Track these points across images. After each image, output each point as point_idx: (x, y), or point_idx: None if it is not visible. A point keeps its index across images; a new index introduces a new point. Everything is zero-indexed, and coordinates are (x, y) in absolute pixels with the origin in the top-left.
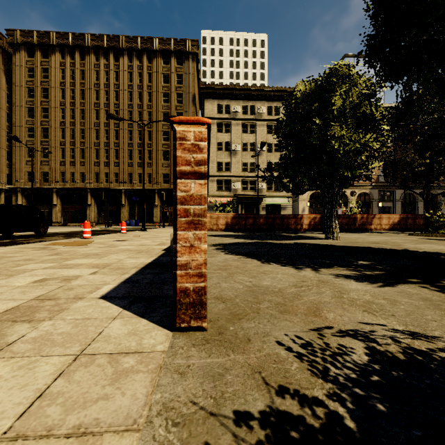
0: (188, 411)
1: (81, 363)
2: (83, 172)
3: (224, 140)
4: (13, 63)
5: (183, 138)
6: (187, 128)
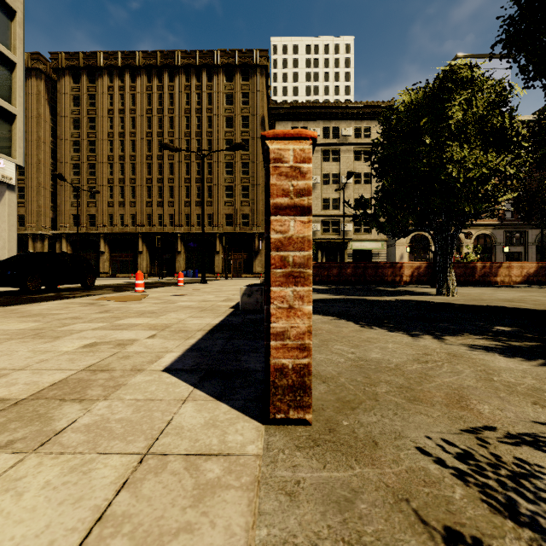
0: None
1: (149, 468)
2: (133, 213)
3: None
4: (57, 91)
5: (279, 158)
6: (284, 145)
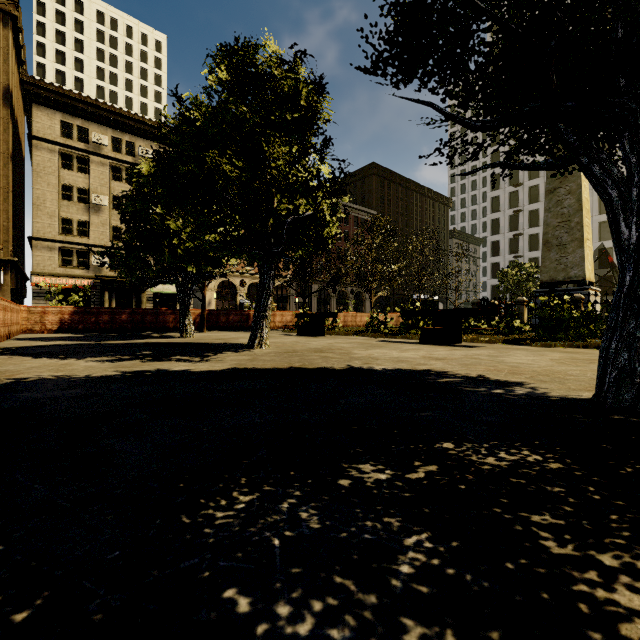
0: None
1: None
2: None
3: (77, 184)
4: None
5: None
6: None
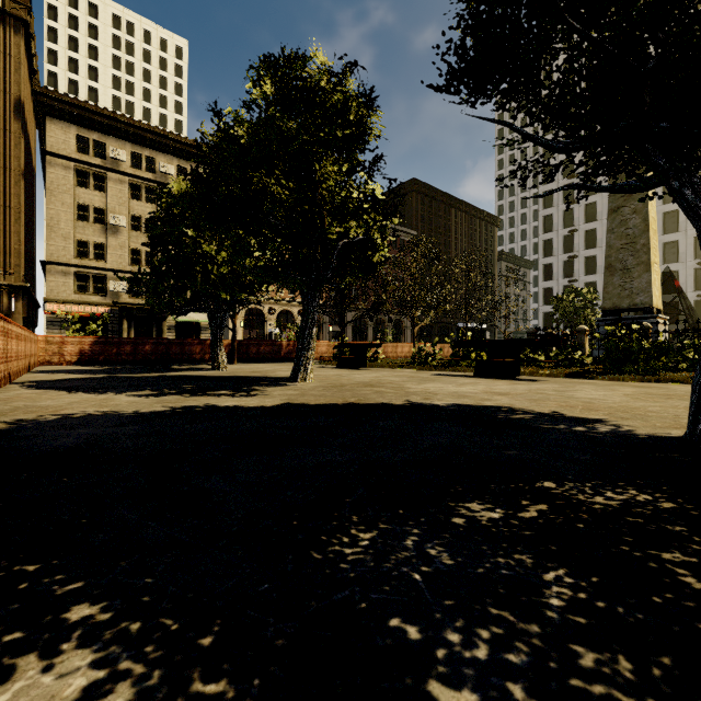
0: None
1: None
2: None
3: (93, 204)
4: None
5: None
6: None
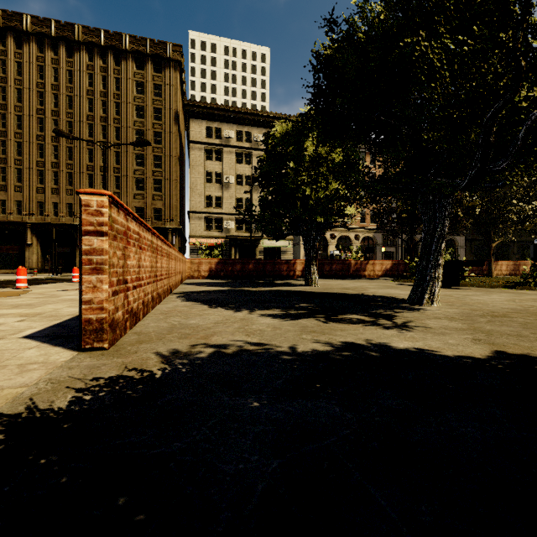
0: (64, 379)
1: None
2: (19, 200)
3: (215, 170)
4: None
5: (88, 205)
6: (91, 197)
